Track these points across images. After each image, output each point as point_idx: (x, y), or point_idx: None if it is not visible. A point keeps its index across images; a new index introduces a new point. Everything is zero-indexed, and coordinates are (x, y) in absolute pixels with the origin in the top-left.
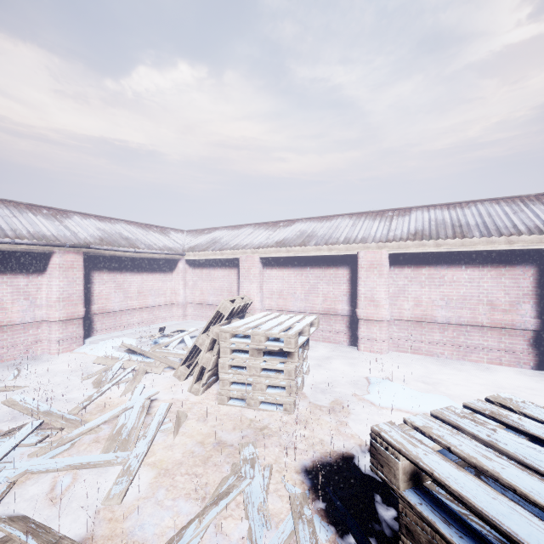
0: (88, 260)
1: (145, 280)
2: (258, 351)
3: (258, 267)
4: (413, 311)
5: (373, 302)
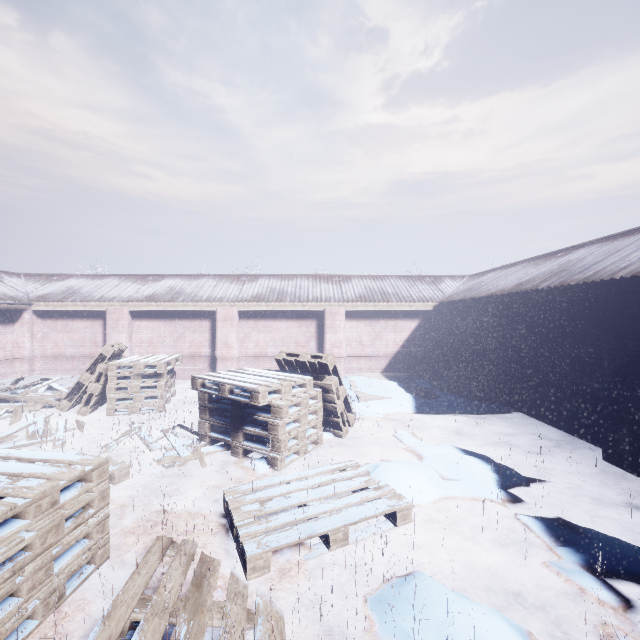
0: None
1: None
2: (139, 376)
3: (128, 319)
4: (254, 350)
5: (227, 345)
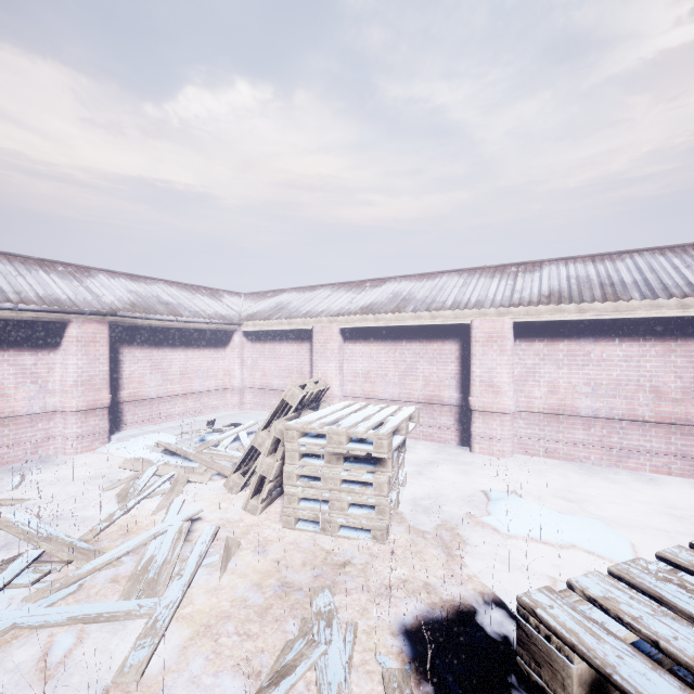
0: (116, 332)
1: (190, 358)
2: (338, 456)
3: (338, 340)
4: (547, 400)
5: (492, 387)
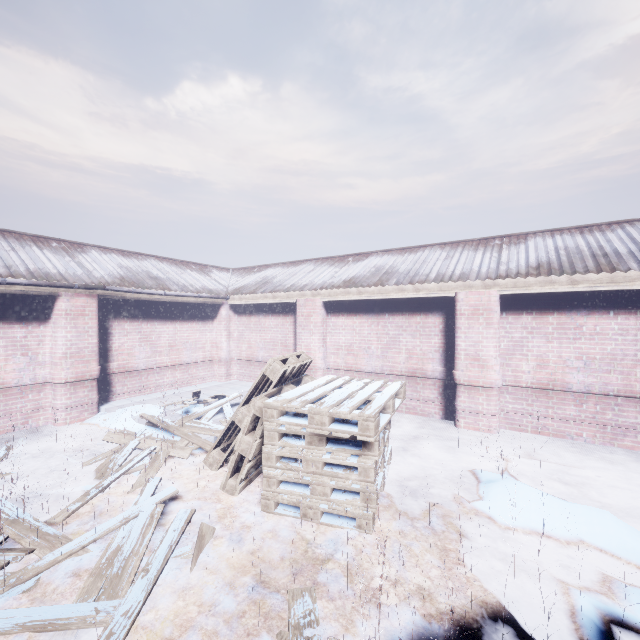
0: (105, 305)
1: (179, 331)
2: (320, 437)
3: (321, 313)
4: (535, 374)
5: (478, 361)
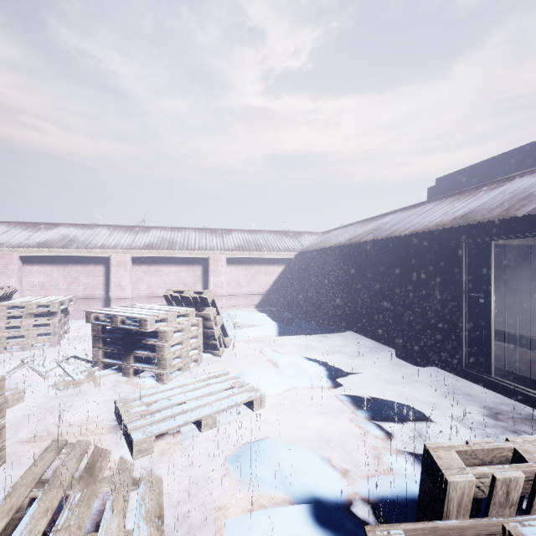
0: None
1: None
2: (31, 315)
3: (18, 264)
4: (147, 291)
5: (121, 287)
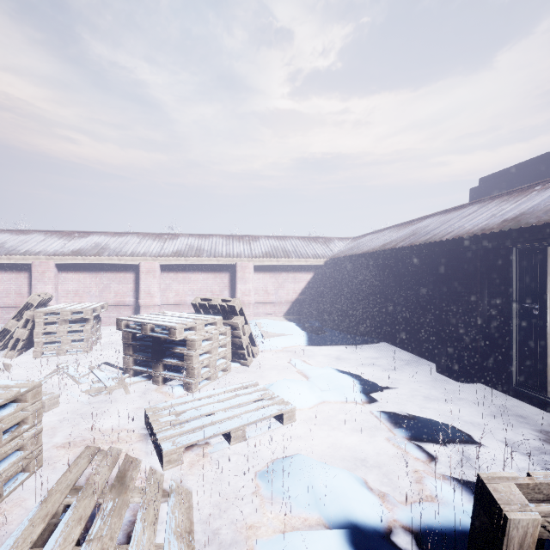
0: None
1: None
2: (66, 321)
3: (54, 271)
4: (175, 298)
5: (150, 294)
